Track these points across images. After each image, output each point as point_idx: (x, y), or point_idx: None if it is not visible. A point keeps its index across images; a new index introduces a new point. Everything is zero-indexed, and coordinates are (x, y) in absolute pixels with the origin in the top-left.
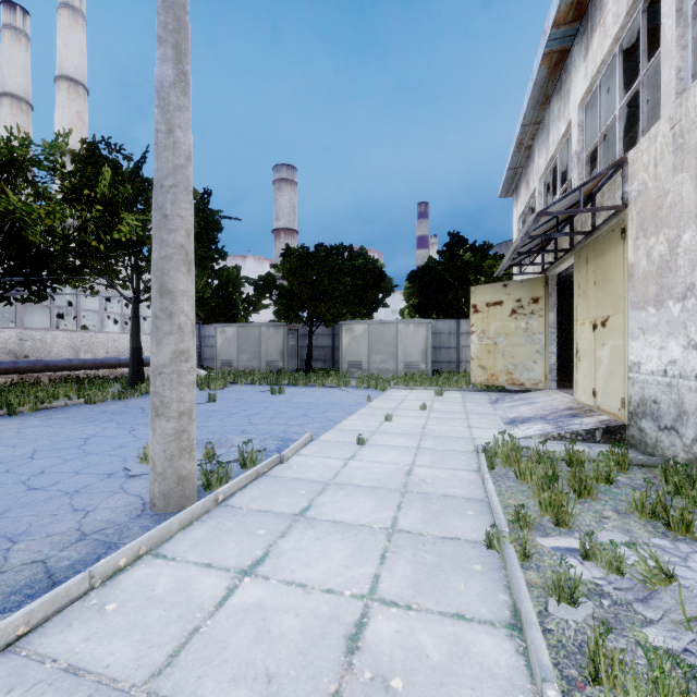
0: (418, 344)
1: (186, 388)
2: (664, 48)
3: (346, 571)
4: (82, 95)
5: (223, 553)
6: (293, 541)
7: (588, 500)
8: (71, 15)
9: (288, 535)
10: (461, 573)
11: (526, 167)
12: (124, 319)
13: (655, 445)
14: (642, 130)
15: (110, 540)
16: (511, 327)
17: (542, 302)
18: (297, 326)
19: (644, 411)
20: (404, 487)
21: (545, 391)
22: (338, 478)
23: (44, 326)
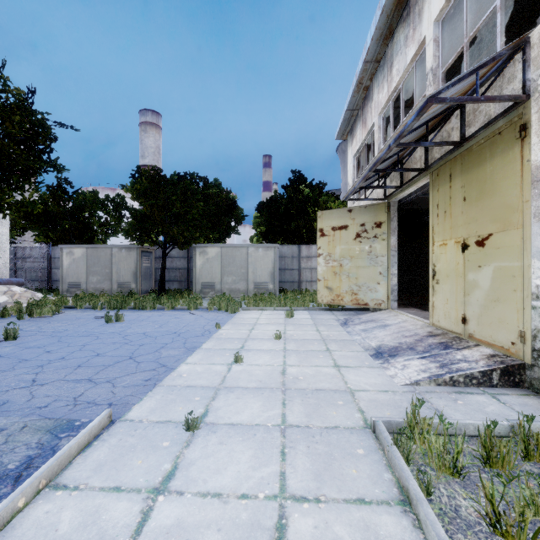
0: (267, 266)
1: None
2: None
3: None
4: None
5: None
6: None
7: None
8: None
9: None
10: None
11: (363, 107)
12: None
13: None
14: None
15: None
16: (355, 250)
17: (385, 226)
18: (152, 248)
19: None
20: None
21: (388, 311)
22: None
23: None
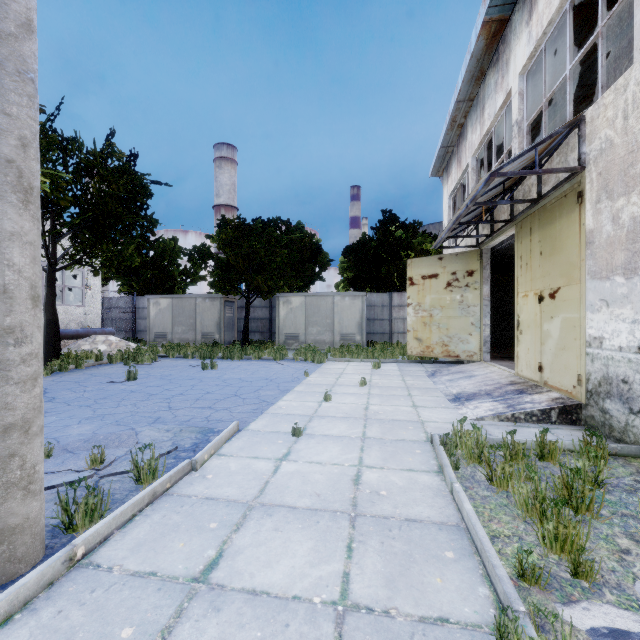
0: (354, 316)
1: (18, 386)
2: None
3: None
4: None
5: None
6: None
7: (587, 517)
8: None
9: (171, 637)
10: None
11: (458, 145)
12: None
13: (624, 430)
14: (601, 85)
15: None
16: (446, 299)
17: (477, 275)
18: (234, 298)
19: (608, 390)
20: (353, 507)
21: (480, 363)
22: (265, 495)
23: None
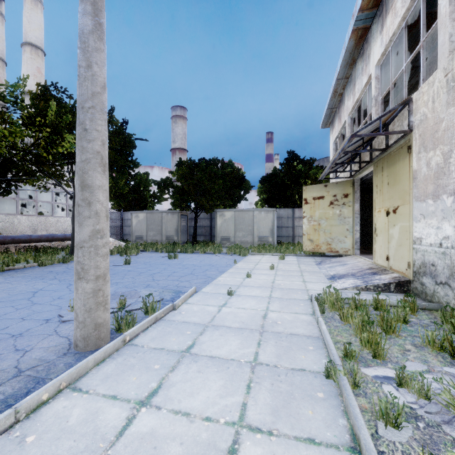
0: (267, 225)
1: (101, 258)
2: (440, 21)
3: (221, 400)
4: (40, 56)
5: (126, 386)
6: (180, 374)
7: (393, 336)
8: (33, 1)
9: (176, 369)
10: (308, 400)
11: (339, 107)
12: (69, 208)
13: (432, 295)
14: (422, 78)
15: (39, 376)
16: (329, 213)
17: (350, 196)
18: (187, 212)
19: (424, 271)
20: (262, 327)
21: (352, 256)
22: (214, 321)
23: (12, 212)
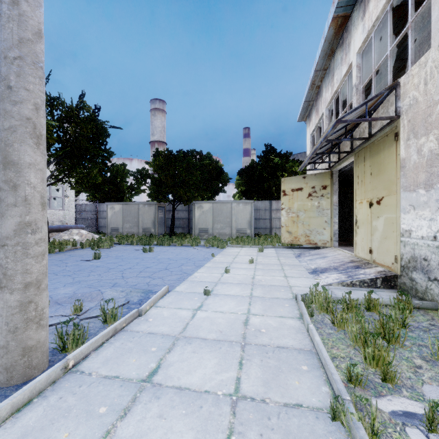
0: (245, 217)
1: (33, 259)
2: None
3: None
4: None
5: None
6: (134, 423)
7: (396, 346)
8: None
9: (130, 413)
10: None
11: (316, 100)
12: None
13: (425, 292)
14: (410, 61)
15: None
16: (308, 205)
17: (329, 188)
18: (164, 204)
19: (414, 265)
20: (243, 339)
21: (331, 248)
22: (186, 331)
23: None
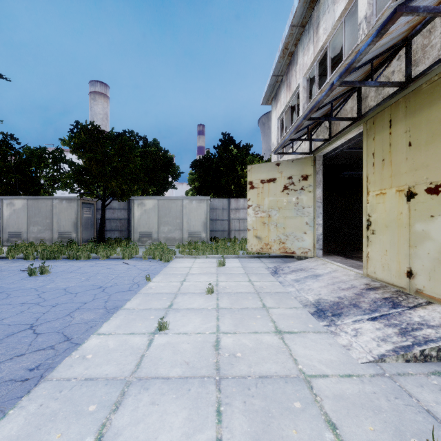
0: (200, 217)
1: None
2: None
3: None
4: None
5: None
6: None
7: None
8: None
9: None
10: None
11: (287, 72)
12: None
13: None
14: None
15: None
16: (283, 201)
17: (311, 179)
18: (93, 200)
19: None
20: None
21: (315, 259)
22: None
23: None
